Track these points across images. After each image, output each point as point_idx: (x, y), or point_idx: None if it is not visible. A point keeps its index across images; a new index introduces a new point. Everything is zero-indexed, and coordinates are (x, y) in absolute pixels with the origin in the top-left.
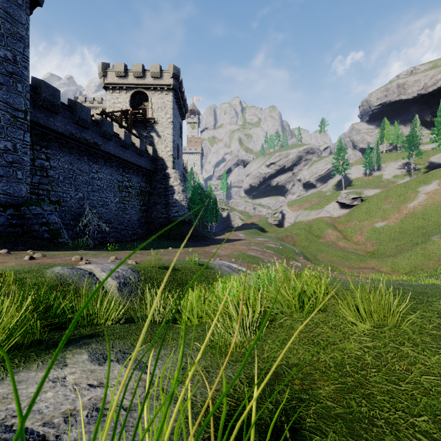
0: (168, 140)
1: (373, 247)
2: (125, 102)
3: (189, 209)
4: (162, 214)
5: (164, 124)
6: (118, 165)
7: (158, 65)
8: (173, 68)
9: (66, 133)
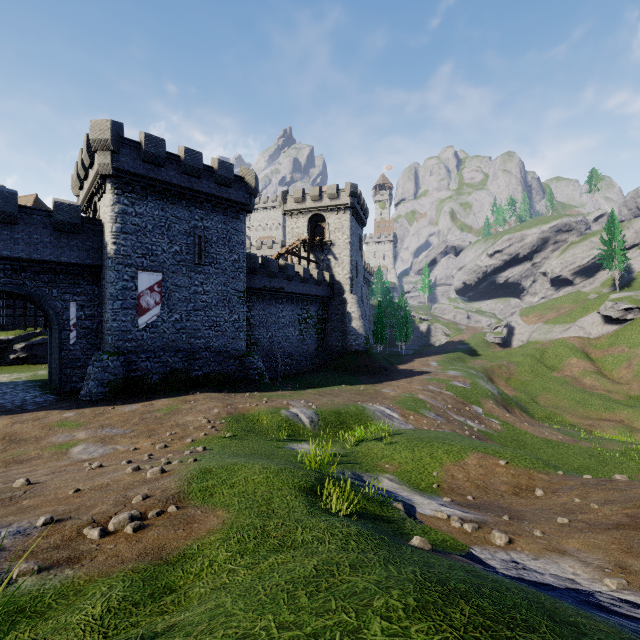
0: (345, 262)
1: None
2: (303, 226)
3: (366, 338)
4: (339, 342)
5: (341, 245)
6: (298, 300)
7: (335, 185)
8: (351, 186)
9: (261, 287)
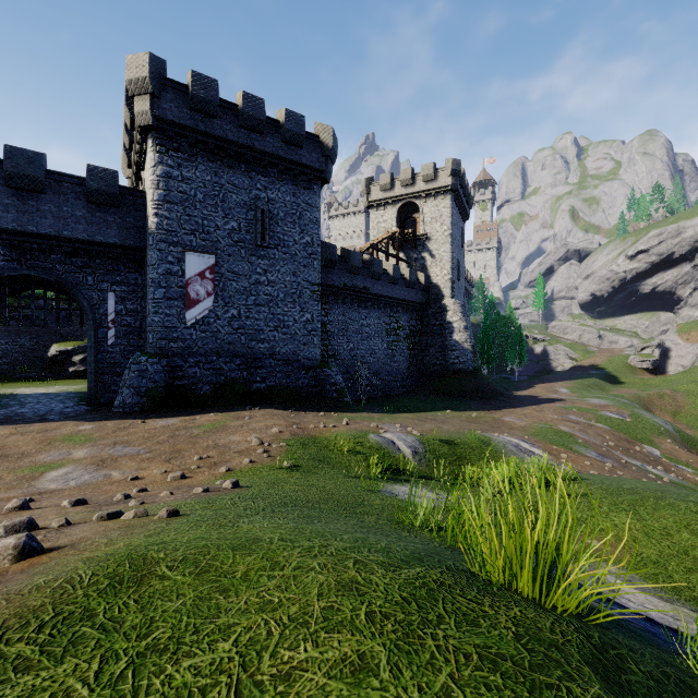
0: (445, 259)
1: None
2: (391, 219)
3: (473, 354)
4: (436, 360)
5: (439, 239)
6: (386, 305)
7: (431, 164)
8: (452, 163)
9: (341, 285)
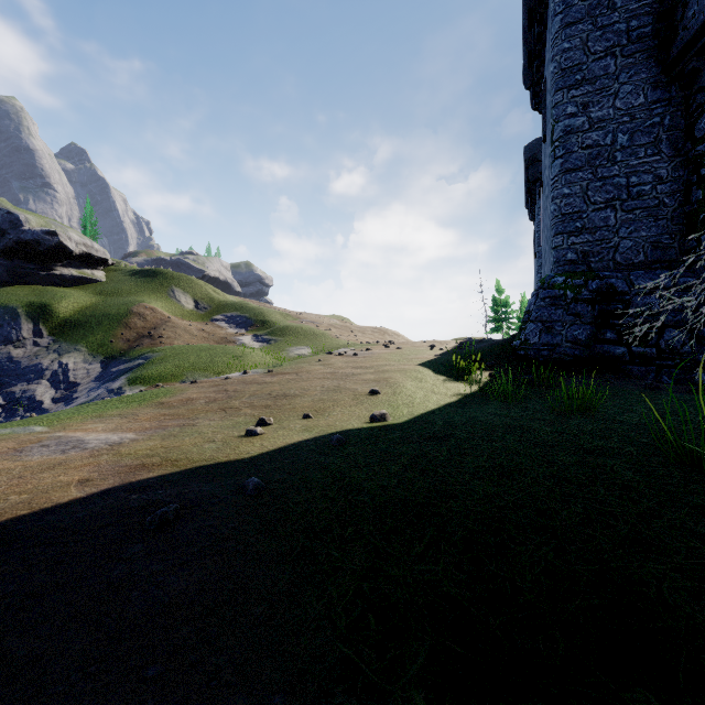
0: None
1: None
2: None
3: None
4: None
5: None
6: None
7: None
8: None
9: None
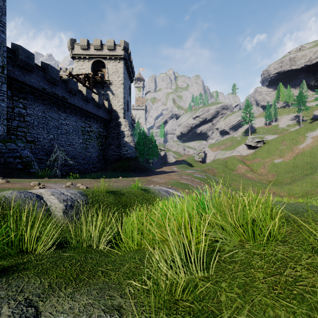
0: (120, 97)
1: (273, 178)
2: (88, 68)
3: (135, 149)
4: (115, 152)
5: (117, 85)
6: (82, 115)
7: (112, 40)
8: (124, 43)
9: (39, 88)
